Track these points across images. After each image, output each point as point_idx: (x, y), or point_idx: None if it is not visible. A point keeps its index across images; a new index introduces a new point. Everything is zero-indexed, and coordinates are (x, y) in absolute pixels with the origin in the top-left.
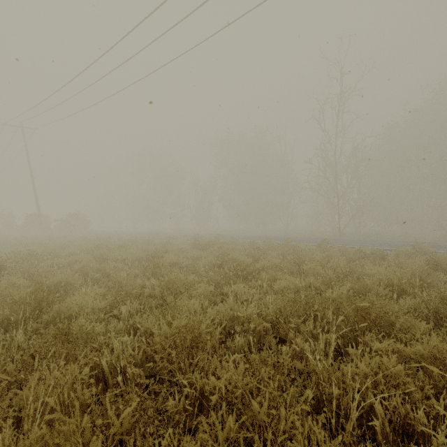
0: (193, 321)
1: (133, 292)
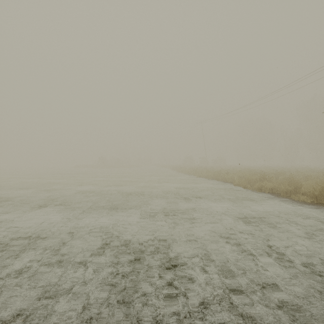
0: (306, 172)
1: (289, 172)
